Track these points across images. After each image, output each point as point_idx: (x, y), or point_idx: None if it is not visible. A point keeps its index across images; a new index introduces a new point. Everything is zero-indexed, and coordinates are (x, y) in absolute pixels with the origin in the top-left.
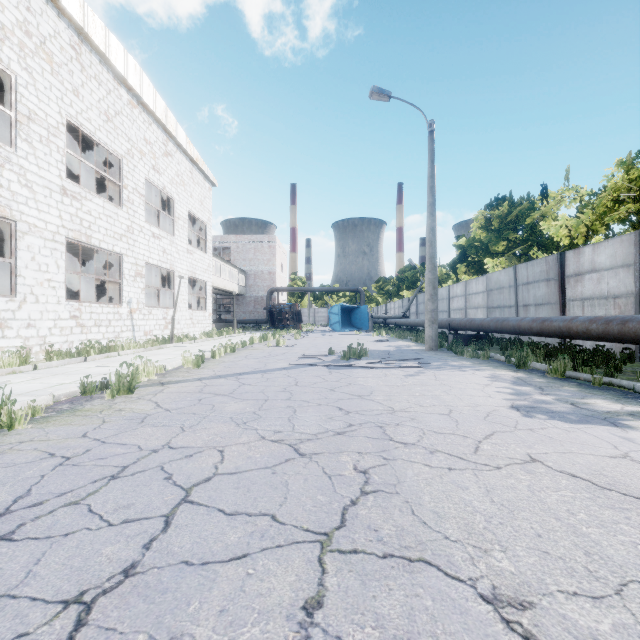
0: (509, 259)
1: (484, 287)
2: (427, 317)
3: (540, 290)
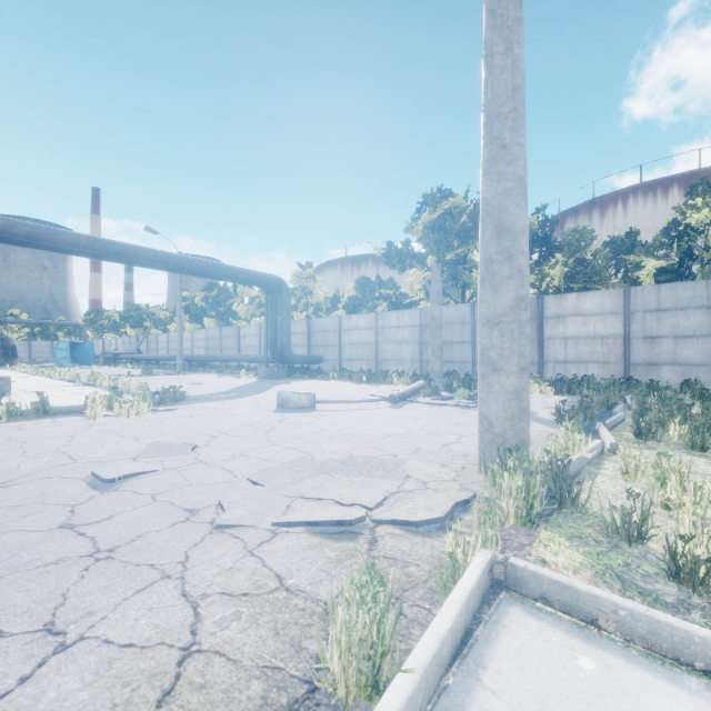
0: (218, 321)
1: (204, 336)
2: (178, 354)
3: (231, 341)
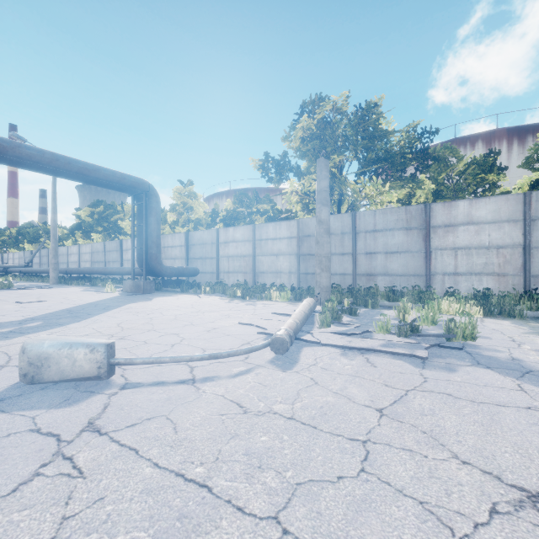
0: (105, 236)
1: (90, 250)
2: (52, 267)
3: (114, 255)
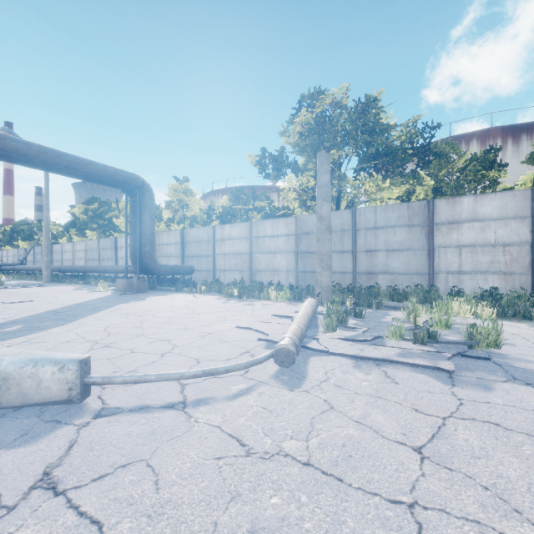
0: (99, 233)
1: (84, 248)
2: (44, 265)
3: (109, 253)
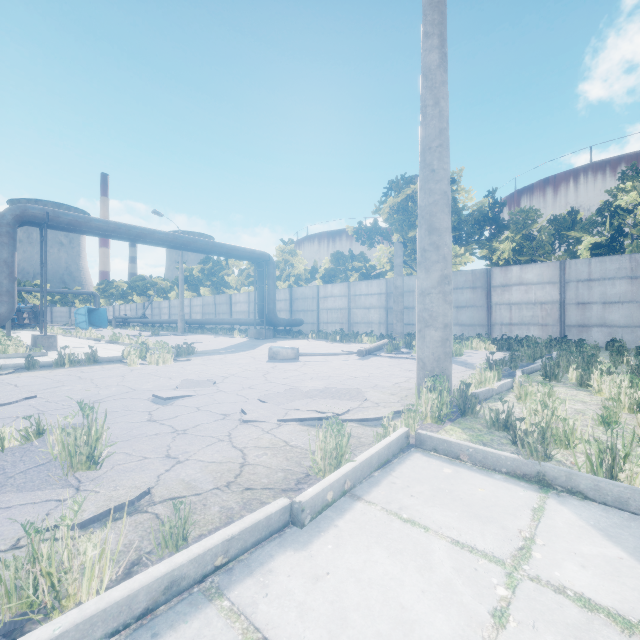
0: (212, 290)
1: (201, 303)
2: (180, 318)
3: (224, 307)
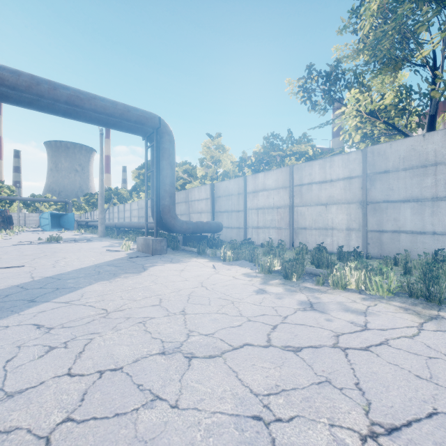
0: (149, 194)
1: (137, 207)
2: (99, 221)
3: None
